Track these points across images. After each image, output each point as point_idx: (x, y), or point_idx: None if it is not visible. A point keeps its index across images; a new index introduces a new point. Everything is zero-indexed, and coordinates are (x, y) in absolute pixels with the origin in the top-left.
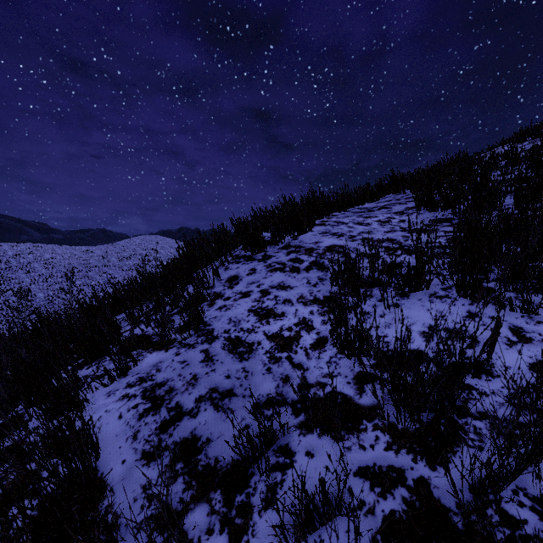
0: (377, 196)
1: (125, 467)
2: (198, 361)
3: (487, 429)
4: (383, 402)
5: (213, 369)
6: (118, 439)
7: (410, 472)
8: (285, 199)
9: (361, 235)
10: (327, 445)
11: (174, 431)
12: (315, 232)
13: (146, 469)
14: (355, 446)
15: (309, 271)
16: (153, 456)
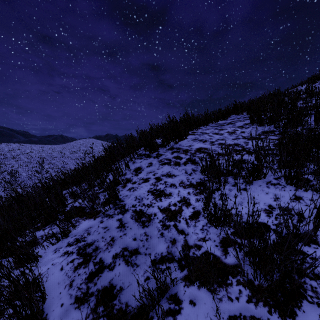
0: (226, 116)
1: (62, 309)
2: (115, 227)
3: None
4: (244, 265)
5: (125, 233)
6: (59, 287)
7: None
8: (170, 118)
9: (218, 141)
10: (205, 295)
11: (97, 281)
12: (188, 139)
13: (77, 311)
14: (225, 298)
15: (186, 164)
16: (82, 300)
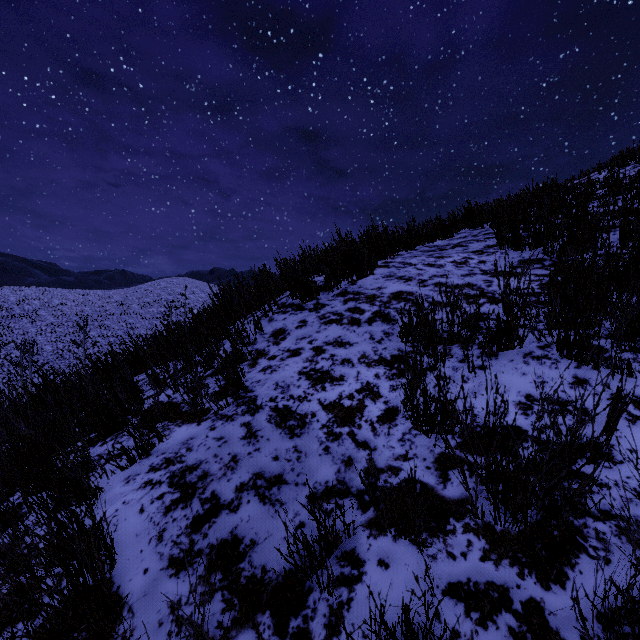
0: (450, 232)
1: (147, 578)
2: (239, 437)
3: (613, 534)
4: (477, 496)
5: (257, 448)
6: (139, 541)
7: (516, 591)
8: (340, 236)
9: (434, 279)
10: (406, 551)
11: (209, 530)
12: (377, 276)
13: (174, 581)
14: (442, 554)
15: (372, 323)
16: (183, 563)
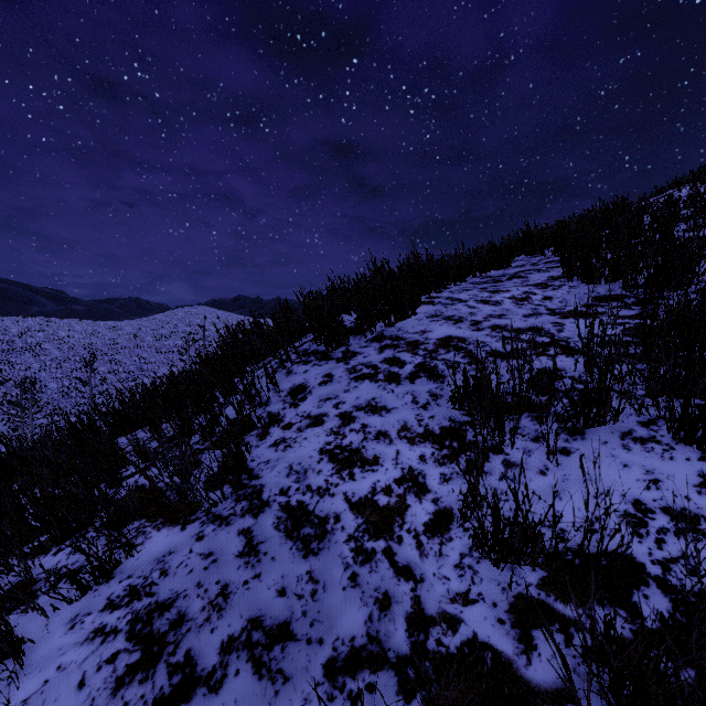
0: (507, 260)
1: None
2: (234, 553)
3: None
4: (589, 705)
5: (257, 573)
6: None
7: None
8: (375, 265)
9: (490, 320)
10: None
11: None
12: (420, 315)
13: None
14: None
15: (414, 380)
16: None
